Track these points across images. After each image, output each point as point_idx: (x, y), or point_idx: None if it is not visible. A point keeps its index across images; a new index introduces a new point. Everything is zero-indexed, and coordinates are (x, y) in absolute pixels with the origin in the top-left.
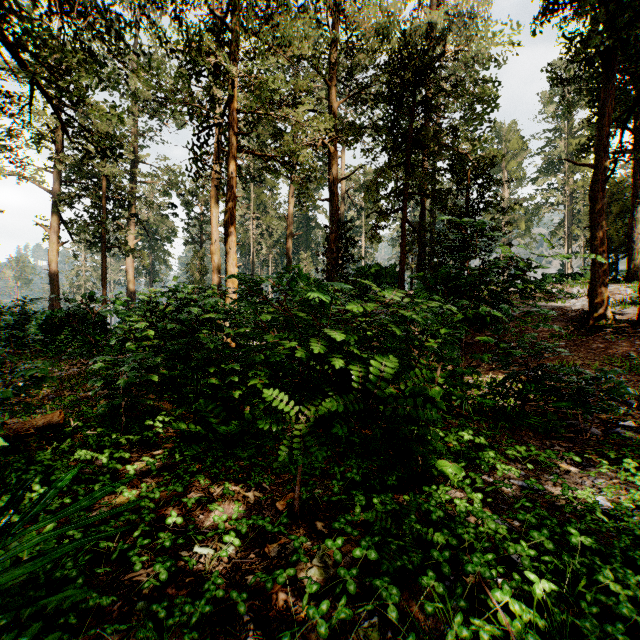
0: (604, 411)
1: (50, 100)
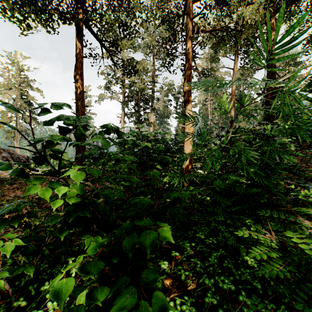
0: None
1: (107, 52)
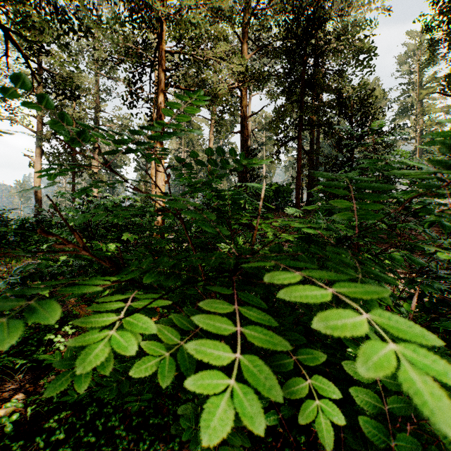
0: None
1: (21, 52)
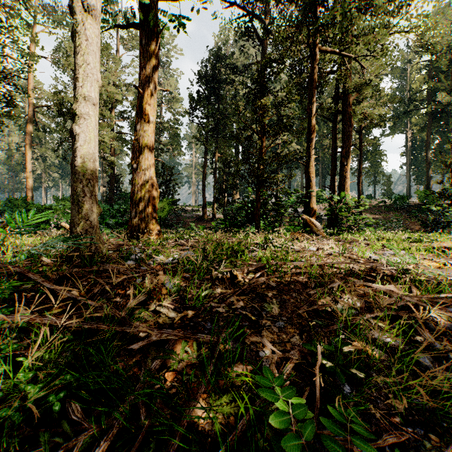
0: (181, 227)
1: None
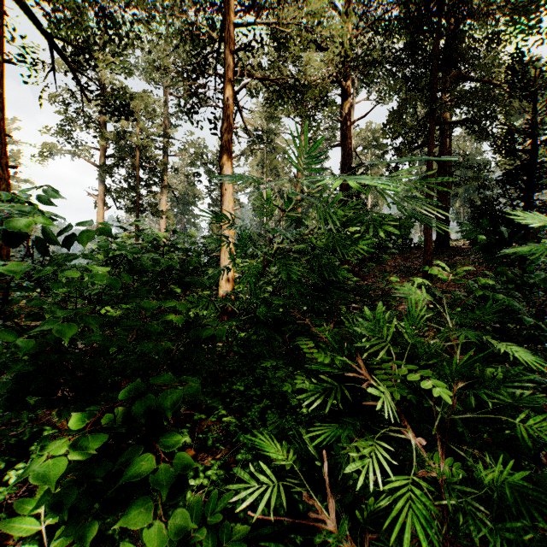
0: None
1: (67, 62)
